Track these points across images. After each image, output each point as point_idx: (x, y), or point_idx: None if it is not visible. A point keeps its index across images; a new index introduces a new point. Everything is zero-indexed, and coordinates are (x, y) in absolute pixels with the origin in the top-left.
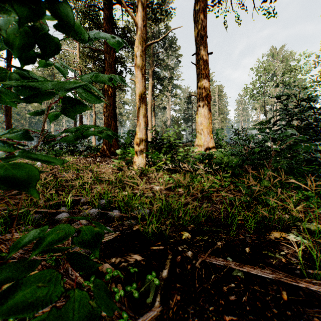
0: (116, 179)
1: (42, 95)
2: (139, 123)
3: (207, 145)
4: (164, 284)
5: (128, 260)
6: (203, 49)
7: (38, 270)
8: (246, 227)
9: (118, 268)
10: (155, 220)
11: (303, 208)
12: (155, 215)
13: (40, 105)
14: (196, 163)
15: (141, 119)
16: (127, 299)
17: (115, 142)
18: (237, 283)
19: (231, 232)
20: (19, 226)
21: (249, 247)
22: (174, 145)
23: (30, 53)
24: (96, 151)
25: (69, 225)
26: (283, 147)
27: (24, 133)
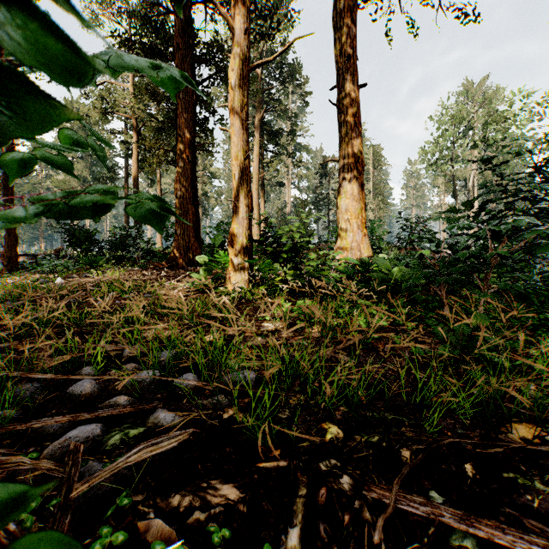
0: (194, 309)
1: None
2: (237, 208)
3: (357, 248)
4: None
5: (209, 502)
6: (351, 79)
7: None
8: (454, 413)
9: (184, 527)
10: (268, 395)
11: None
12: (268, 388)
13: (66, 179)
14: (341, 280)
15: (240, 201)
16: None
17: (194, 242)
18: None
19: (426, 425)
20: None
21: (471, 461)
22: (300, 247)
23: None
24: (162, 259)
25: None
26: (514, 250)
27: None
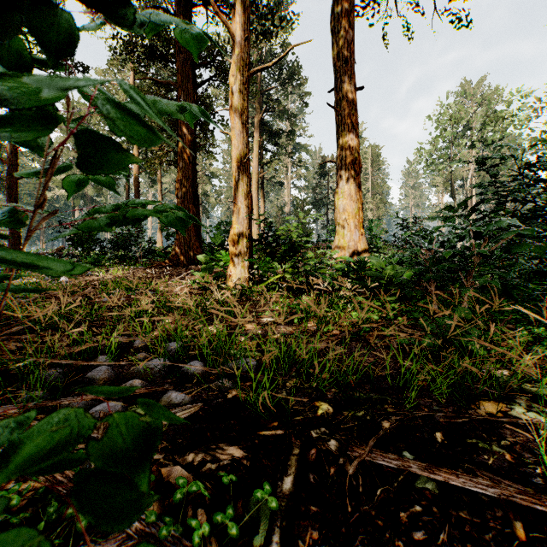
0: (197, 305)
1: (33, 126)
2: (238, 209)
3: (354, 247)
4: (287, 507)
5: (218, 458)
6: (348, 82)
7: (46, 480)
8: (432, 394)
9: (198, 474)
10: (267, 380)
11: (541, 360)
12: (267, 371)
13: None
14: (337, 278)
15: (240, 202)
16: (215, 539)
17: (195, 241)
18: (426, 503)
19: (406, 403)
20: (20, 391)
21: (441, 430)
22: (298, 247)
23: (25, 58)
24: (163, 258)
25: (85, 410)
26: (494, 249)
27: (12, 214)
